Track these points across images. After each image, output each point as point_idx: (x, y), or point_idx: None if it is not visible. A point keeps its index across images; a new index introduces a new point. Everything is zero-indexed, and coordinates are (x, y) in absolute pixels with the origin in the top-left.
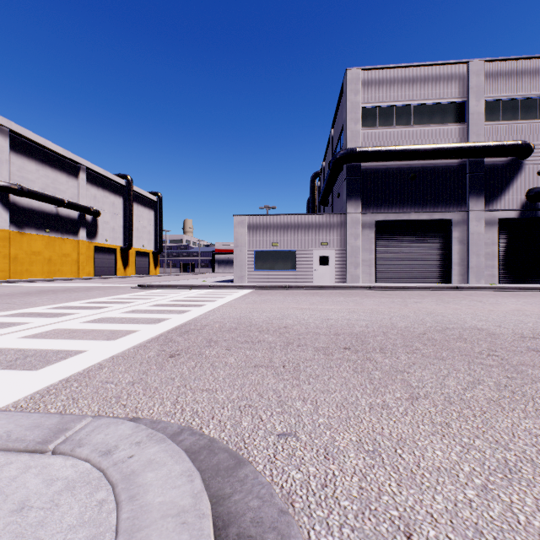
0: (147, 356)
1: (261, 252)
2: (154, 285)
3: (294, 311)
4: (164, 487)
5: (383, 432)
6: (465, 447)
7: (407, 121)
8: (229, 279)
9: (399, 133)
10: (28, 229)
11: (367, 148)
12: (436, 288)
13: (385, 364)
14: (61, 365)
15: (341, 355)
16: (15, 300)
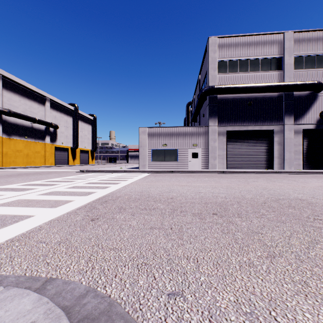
0: (75, 220)
1: (156, 150)
2: (90, 170)
3: (177, 187)
4: None
5: (255, 291)
6: None
7: (246, 69)
8: (136, 167)
9: (241, 77)
10: (14, 136)
11: (221, 86)
12: (264, 172)
13: (243, 227)
14: (12, 227)
15: (211, 219)
16: (1, 180)
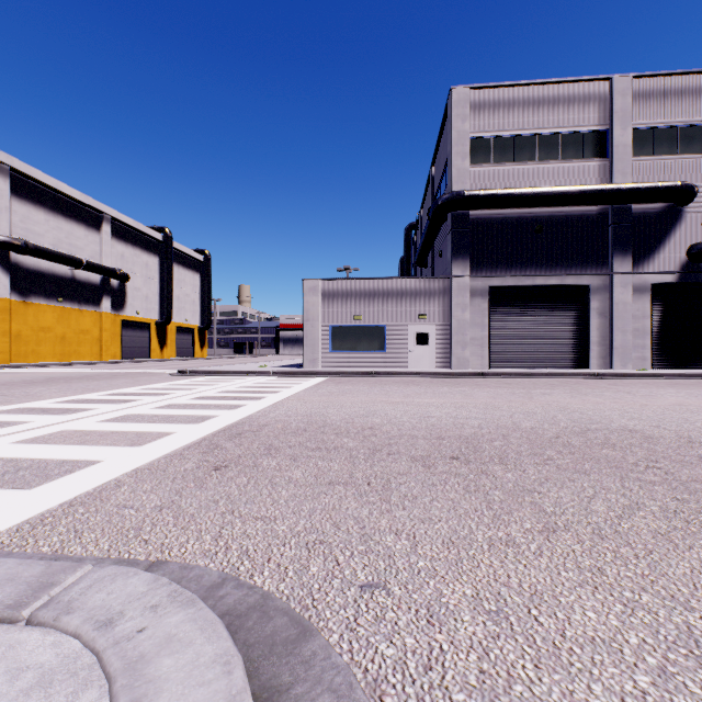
0: (183, 469)
1: (339, 328)
2: (199, 371)
3: (382, 406)
4: (186, 683)
5: (510, 582)
6: (628, 606)
7: (531, 156)
8: (297, 363)
9: (520, 172)
10: (34, 297)
11: (478, 192)
12: (569, 376)
13: (507, 481)
14: (64, 482)
15: (447, 467)
16: (14, 391)
